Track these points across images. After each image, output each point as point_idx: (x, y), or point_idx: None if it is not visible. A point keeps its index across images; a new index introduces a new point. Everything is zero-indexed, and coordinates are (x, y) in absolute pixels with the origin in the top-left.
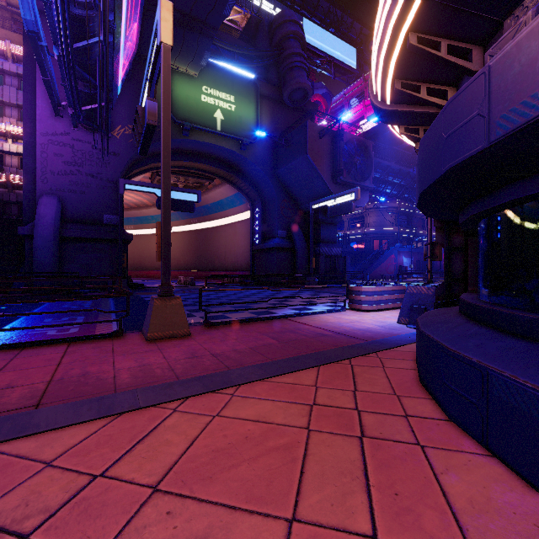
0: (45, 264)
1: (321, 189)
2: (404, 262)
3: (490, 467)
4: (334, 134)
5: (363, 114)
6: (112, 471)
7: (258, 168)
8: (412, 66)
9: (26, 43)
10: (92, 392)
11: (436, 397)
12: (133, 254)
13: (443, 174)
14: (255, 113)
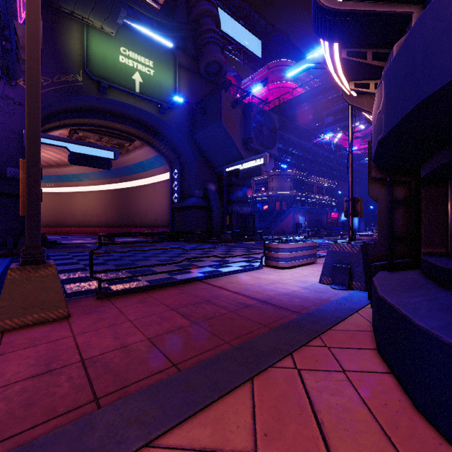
0: None
1: (234, 154)
2: (300, 220)
3: None
4: (245, 105)
5: (267, 96)
6: None
7: (177, 131)
8: None
9: None
10: None
11: None
12: (54, 211)
13: None
14: (173, 80)
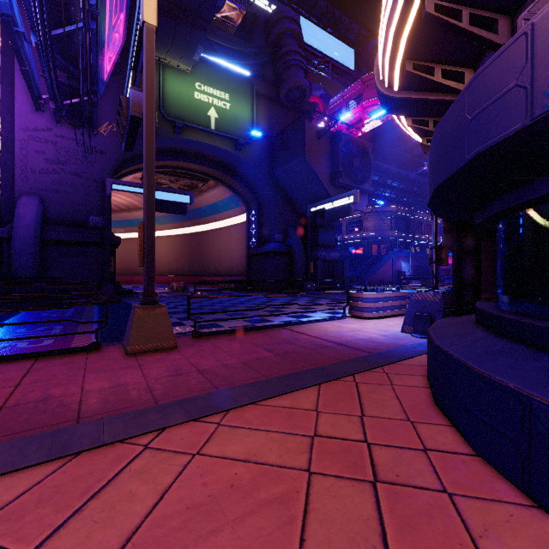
0: (24, 269)
1: (319, 191)
2: (403, 267)
3: (539, 525)
4: (333, 135)
5: (361, 116)
6: (48, 545)
7: (254, 169)
8: (425, 43)
9: (5, 32)
10: (48, 423)
11: (457, 424)
12: (123, 259)
13: (467, 163)
14: (251, 112)
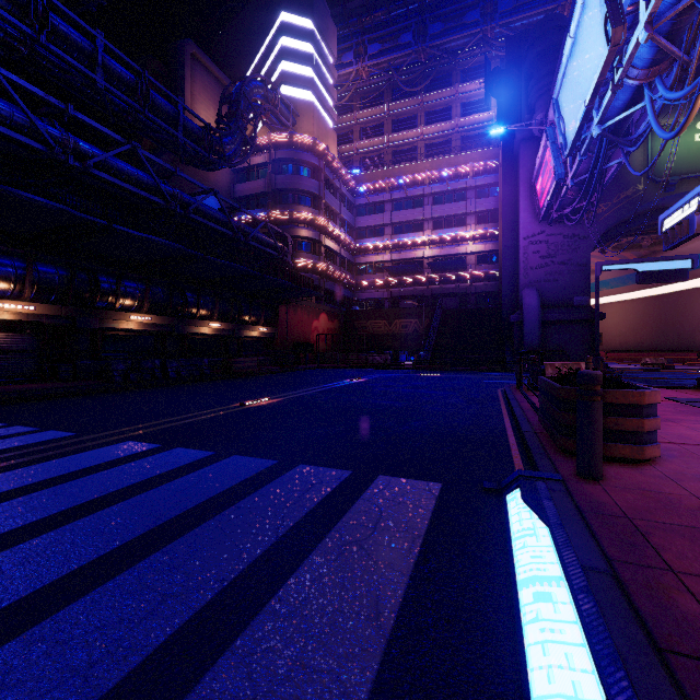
0: (532, 344)
1: None
2: None
3: None
4: None
5: None
6: None
7: None
8: None
9: (504, 167)
10: None
11: None
12: None
13: None
14: None
